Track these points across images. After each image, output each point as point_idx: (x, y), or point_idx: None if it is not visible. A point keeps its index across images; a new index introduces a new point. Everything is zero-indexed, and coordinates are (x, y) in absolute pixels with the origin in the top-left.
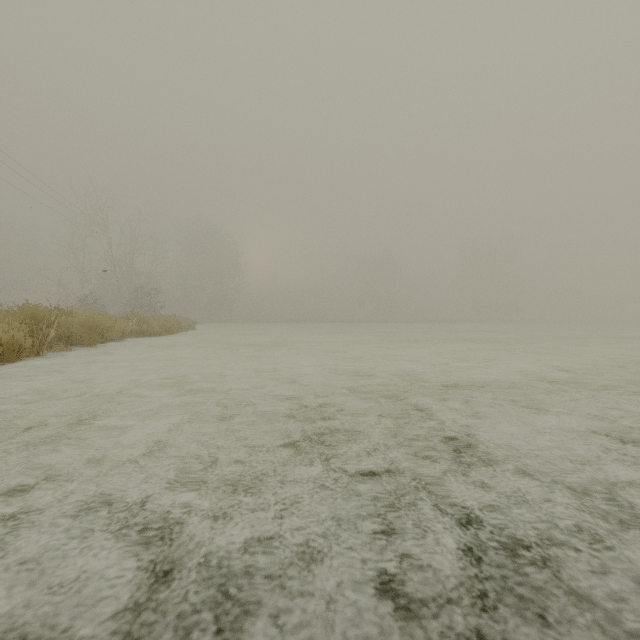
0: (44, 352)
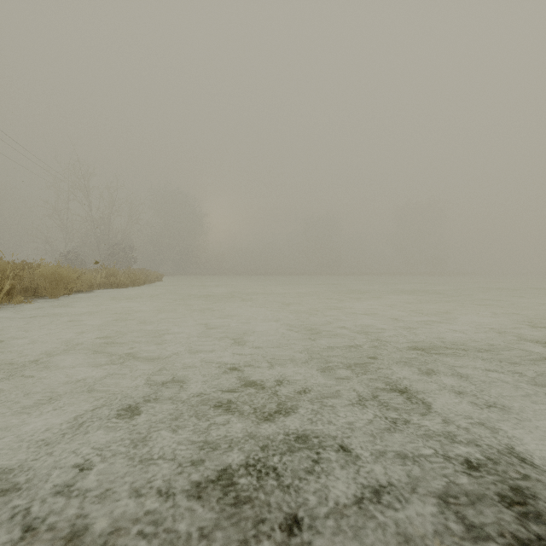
0: (3, 304)
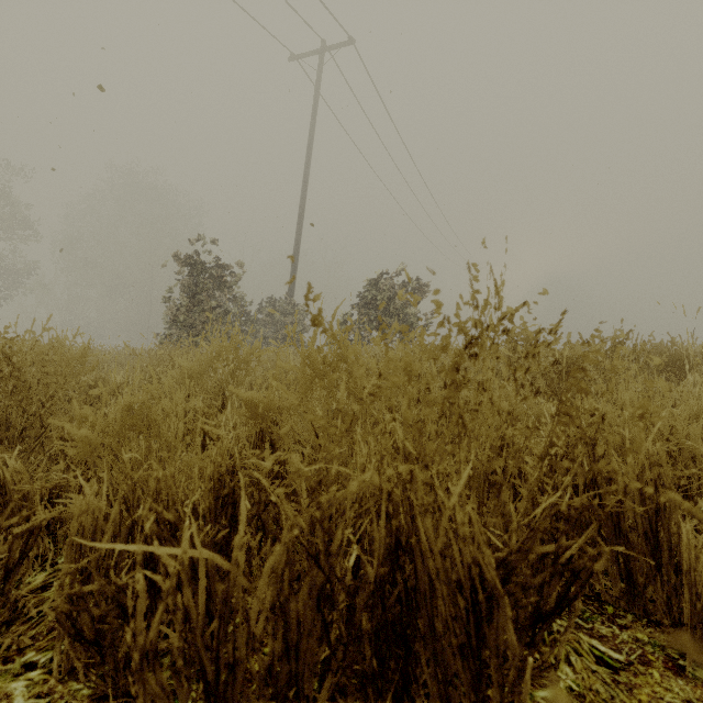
0: None
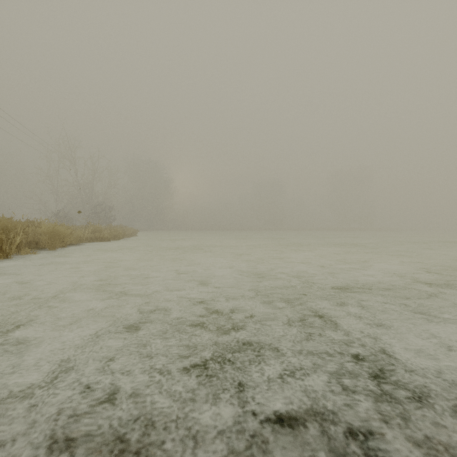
0: (14, 255)
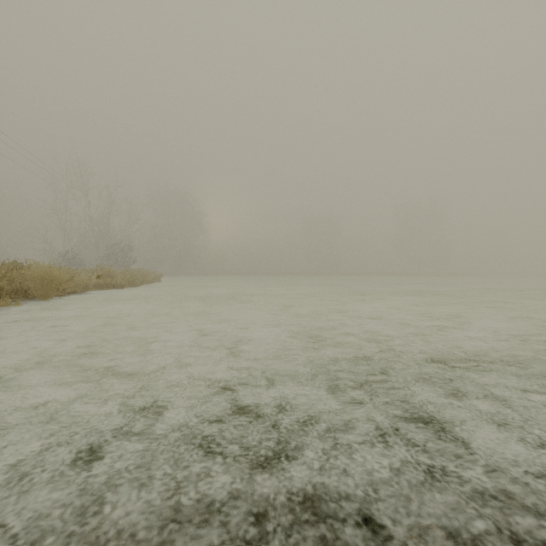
0: None
